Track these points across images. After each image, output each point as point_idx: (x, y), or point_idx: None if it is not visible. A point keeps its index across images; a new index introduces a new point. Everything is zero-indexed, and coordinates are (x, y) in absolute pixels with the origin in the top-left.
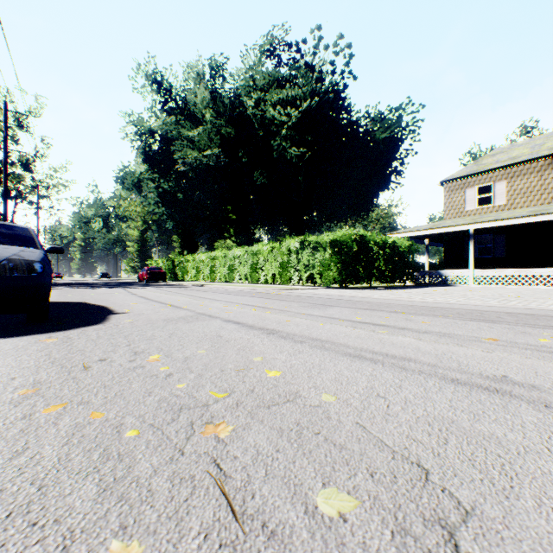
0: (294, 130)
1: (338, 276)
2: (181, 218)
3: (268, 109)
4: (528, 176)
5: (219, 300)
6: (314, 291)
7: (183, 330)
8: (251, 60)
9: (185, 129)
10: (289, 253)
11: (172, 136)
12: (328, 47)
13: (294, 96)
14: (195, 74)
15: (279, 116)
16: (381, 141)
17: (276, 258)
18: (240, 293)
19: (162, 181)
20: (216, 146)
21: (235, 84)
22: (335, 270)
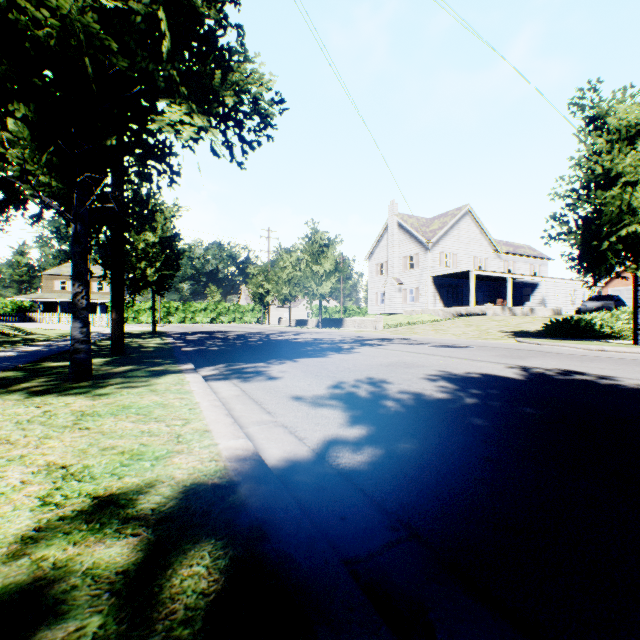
0: None
1: None
2: None
3: None
4: None
5: None
6: None
7: None
8: None
9: None
10: None
11: None
12: None
13: None
14: None
15: None
16: None
17: None
18: None
19: None
20: None
21: None
22: None
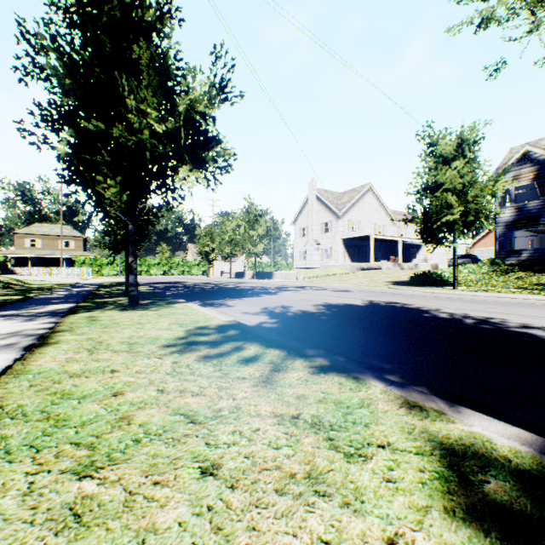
0: None
1: None
2: None
3: None
4: (50, 240)
5: None
6: None
7: None
8: None
9: None
10: None
11: None
12: None
13: None
14: None
15: None
16: None
17: None
18: None
19: None
20: None
21: None
22: None
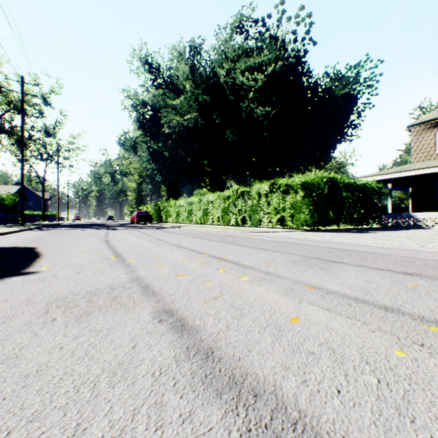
0: (260, 92)
1: (310, 219)
2: (167, 172)
3: (237, 76)
4: None
5: (182, 247)
6: (288, 235)
7: (5, 380)
8: (223, 36)
9: (170, 99)
10: (259, 197)
11: (160, 106)
12: (290, 18)
13: (260, 62)
14: (178, 54)
15: (247, 81)
16: (340, 97)
17: (245, 202)
18: (210, 236)
19: (152, 142)
20: (194, 111)
21: (210, 59)
22: (307, 212)
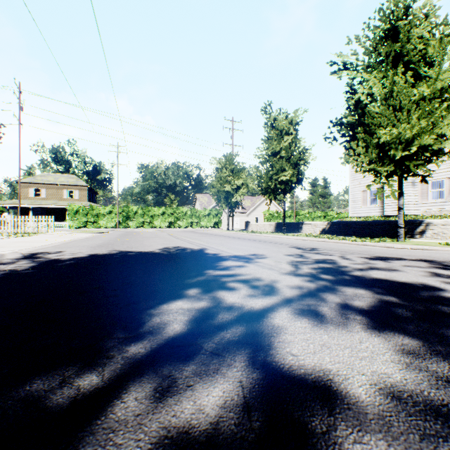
0: None
1: None
2: None
3: None
4: (54, 189)
5: None
6: None
7: None
8: None
9: None
10: None
11: None
12: None
13: None
14: None
15: None
16: None
17: None
18: None
19: None
20: None
21: None
22: None
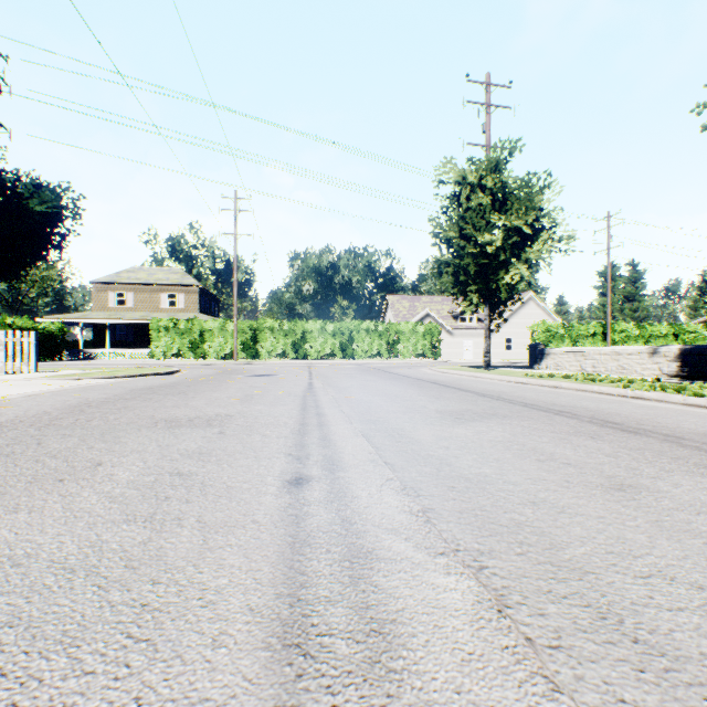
0: None
1: None
2: None
3: None
4: (146, 293)
5: None
6: None
7: None
8: None
9: None
10: None
11: None
12: None
13: None
14: None
15: None
16: (38, 212)
17: None
18: None
19: None
20: None
21: None
22: None
